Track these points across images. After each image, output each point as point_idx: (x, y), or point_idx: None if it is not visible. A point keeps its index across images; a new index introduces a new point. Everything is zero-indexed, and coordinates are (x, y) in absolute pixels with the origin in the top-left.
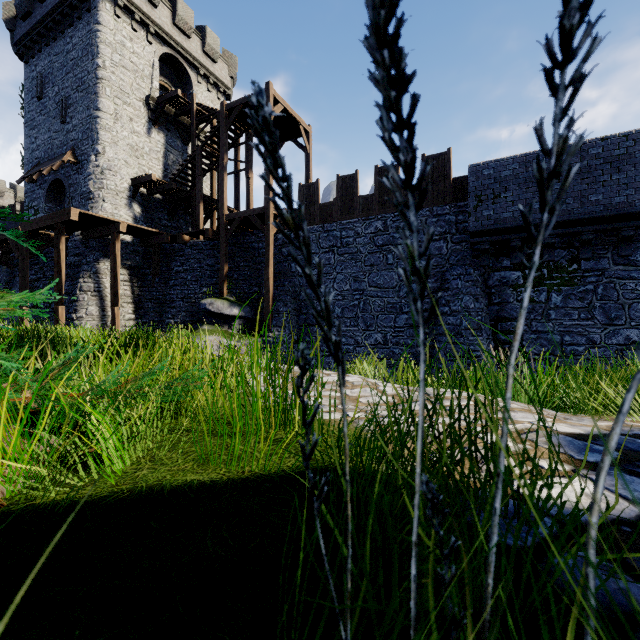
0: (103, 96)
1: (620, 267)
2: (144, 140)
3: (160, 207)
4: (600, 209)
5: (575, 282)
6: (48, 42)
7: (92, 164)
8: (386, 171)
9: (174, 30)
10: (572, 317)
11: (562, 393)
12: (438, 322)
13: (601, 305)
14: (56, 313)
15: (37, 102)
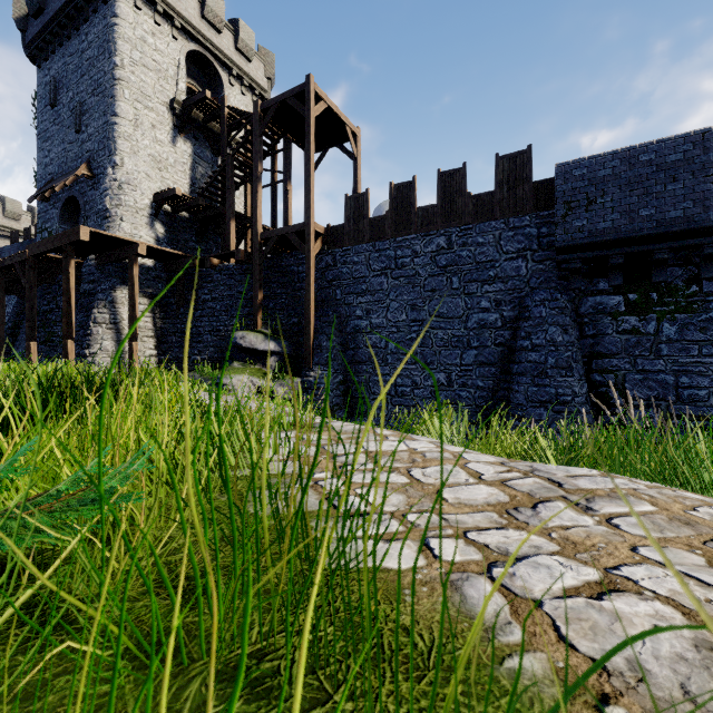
0: (121, 99)
1: None
2: (168, 150)
3: (187, 227)
4: None
5: (695, 308)
6: (62, 42)
7: (109, 178)
8: (450, 176)
9: (203, 24)
10: (690, 353)
11: None
12: (516, 359)
13: None
14: (65, 348)
15: (50, 110)
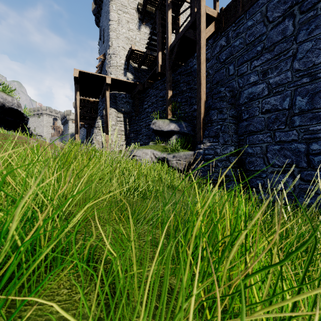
0: (111, 11)
1: None
2: (136, 34)
3: (146, 74)
4: None
5: None
6: (101, 7)
7: (107, 55)
8: None
9: None
10: None
11: None
12: None
13: None
14: (75, 139)
15: (100, 42)
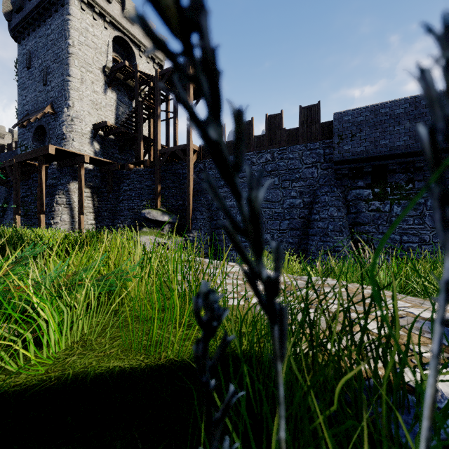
0: (73, 66)
1: None
2: (102, 97)
3: (113, 145)
4: None
5: (411, 197)
6: (34, 28)
7: (65, 114)
8: (273, 118)
9: (123, 19)
10: (408, 222)
11: (414, 282)
12: (311, 226)
13: (430, 214)
14: (39, 220)
15: (27, 71)
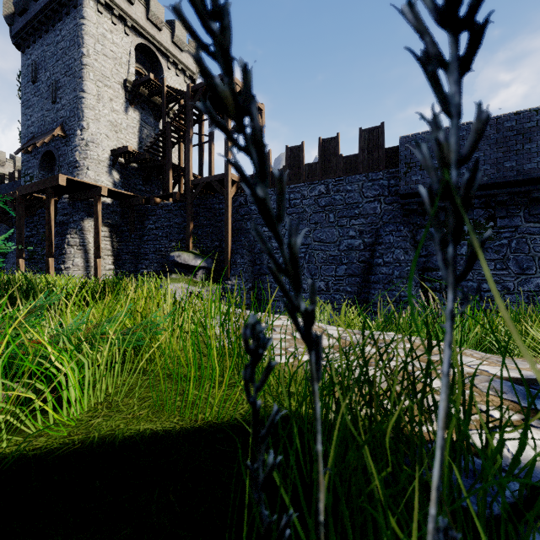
0: (87, 80)
1: (531, 224)
2: (122, 117)
3: (136, 174)
4: (514, 174)
5: (492, 237)
6: (41, 34)
7: (78, 137)
8: (328, 142)
9: (148, 24)
10: (489, 267)
11: (491, 336)
12: (373, 272)
13: (514, 257)
14: (47, 264)
15: (32, 85)
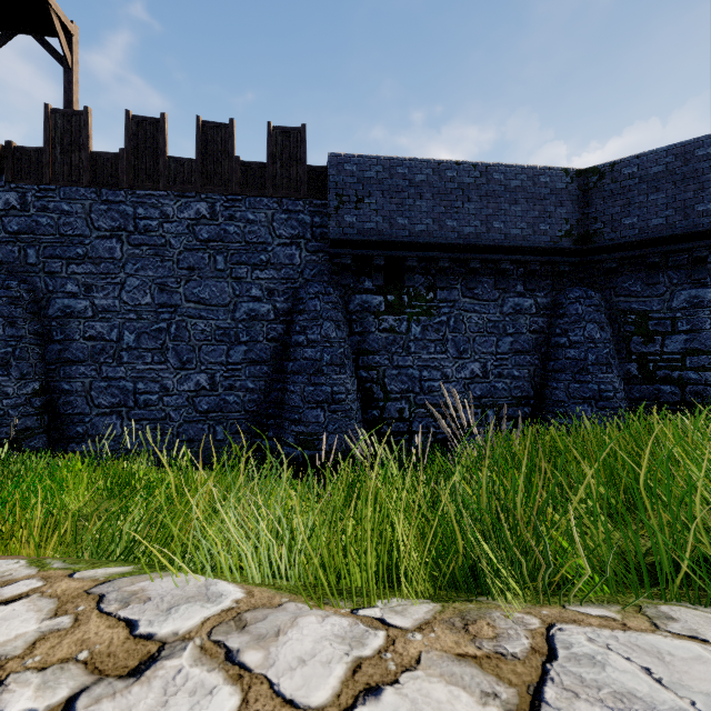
0: None
1: (467, 299)
2: None
3: None
4: (455, 236)
5: (432, 312)
6: None
7: None
8: (214, 130)
9: None
10: (429, 350)
11: None
12: (291, 356)
13: (453, 338)
14: None
15: None
